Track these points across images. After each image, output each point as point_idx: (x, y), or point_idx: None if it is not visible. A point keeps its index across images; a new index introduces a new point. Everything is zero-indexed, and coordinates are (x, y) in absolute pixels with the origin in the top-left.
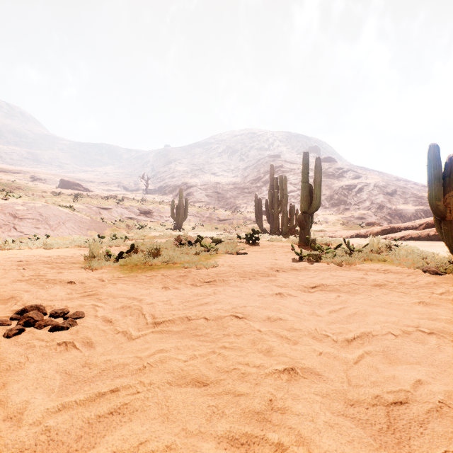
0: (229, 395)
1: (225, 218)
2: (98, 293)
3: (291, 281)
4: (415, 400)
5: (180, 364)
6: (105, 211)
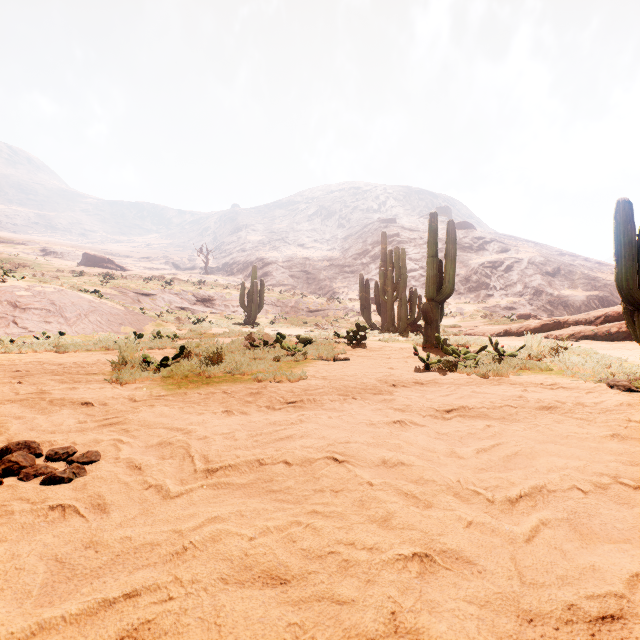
0: (323, 603)
1: (317, 308)
2: (125, 421)
3: (416, 401)
4: (636, 613)
5: (244, 545)
6: (146, 299)
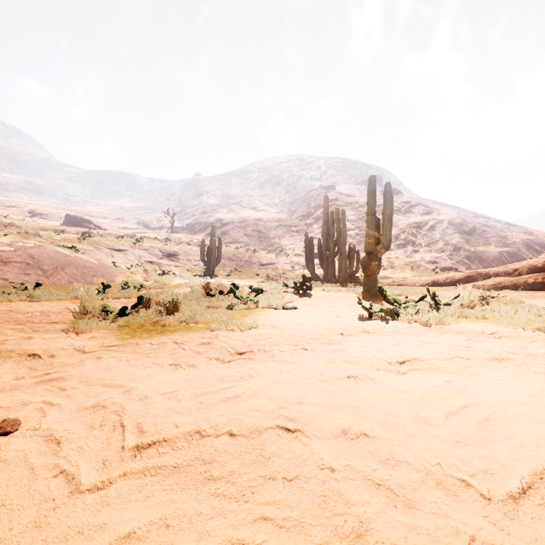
0: None
1: (268, 262)
2: (65, 376)
3: (366, 352)
4: None
5: None
6: (118, 254)
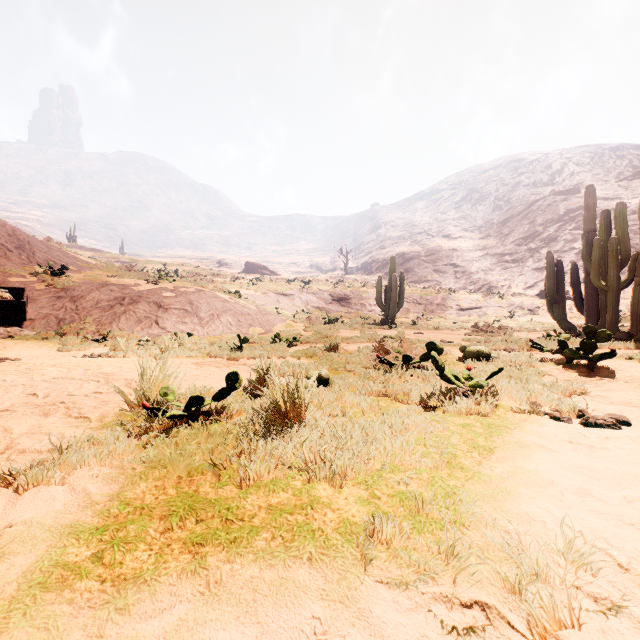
0: None
1: (471, 305)
2: None
3: None
4: None
5: None
6: (284, 299)
